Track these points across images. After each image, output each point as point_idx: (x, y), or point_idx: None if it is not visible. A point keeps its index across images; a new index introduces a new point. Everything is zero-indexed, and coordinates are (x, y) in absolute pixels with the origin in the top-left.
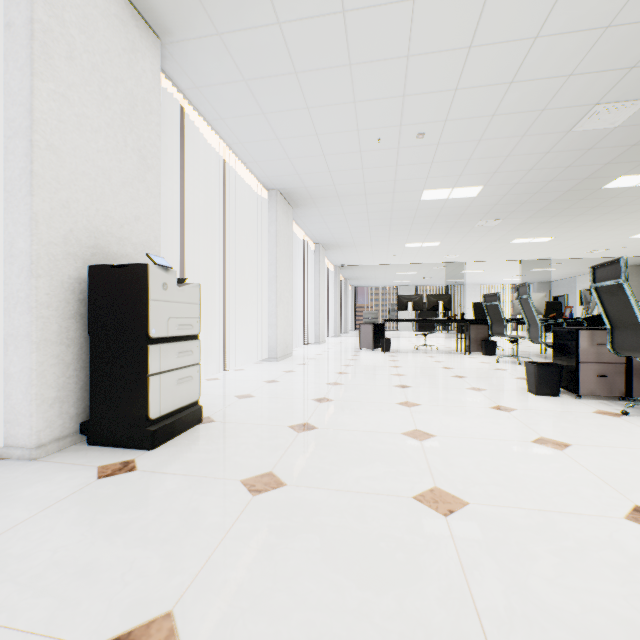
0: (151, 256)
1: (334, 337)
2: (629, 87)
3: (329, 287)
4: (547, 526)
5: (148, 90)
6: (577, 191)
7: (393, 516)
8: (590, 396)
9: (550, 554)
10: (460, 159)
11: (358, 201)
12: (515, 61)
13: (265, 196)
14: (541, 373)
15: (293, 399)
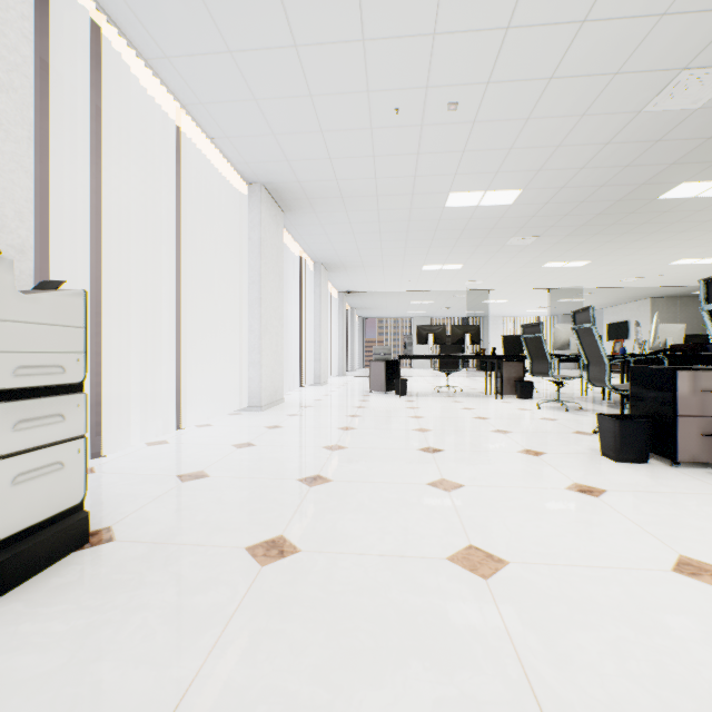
0: None
1: (339, 376)
2: None
3: (333, 317)
4: None
5: None
6: (629, 201)
7: None
8: (687, 461)
9: None
10: (499, 148)
11: (368, 205)
12: None
13: (245, 192)
14: (624, 431)
15: (269, 480)
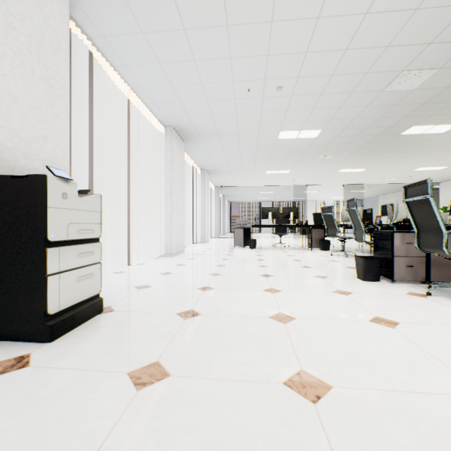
0: (51, 168)
1: (215, 238)
2: (426, 59)
3: (212, 202)
4: (403, 409)
5: (56, 30)
6: (384, 136)
7: (268, 406)
8: (400, 280)
9: (414, 443)
10: (307, 108)
11: (233, 138)
12: (350, 32)
13: (163, 131)
14: (367, 264)
15: (182, 288)
